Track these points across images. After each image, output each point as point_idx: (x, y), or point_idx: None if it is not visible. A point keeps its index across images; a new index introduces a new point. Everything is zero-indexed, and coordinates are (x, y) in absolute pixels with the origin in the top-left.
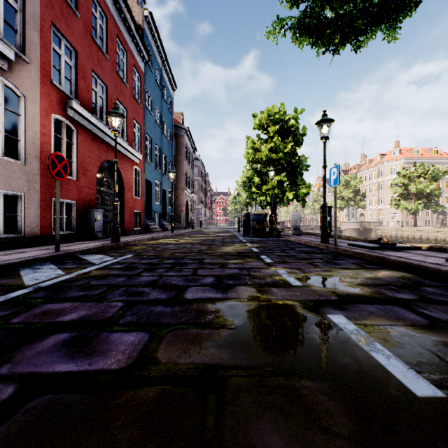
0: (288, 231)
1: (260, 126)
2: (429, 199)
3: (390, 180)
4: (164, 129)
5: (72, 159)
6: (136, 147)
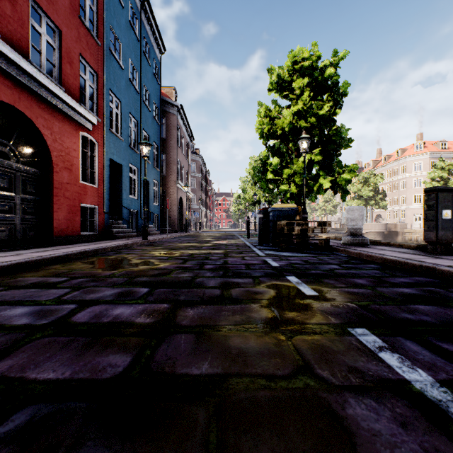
0: (321, 236)
1: (278, 86)
2: None
3: (413, 177)
4: (147, 98)
5: None
6: (88, 104)
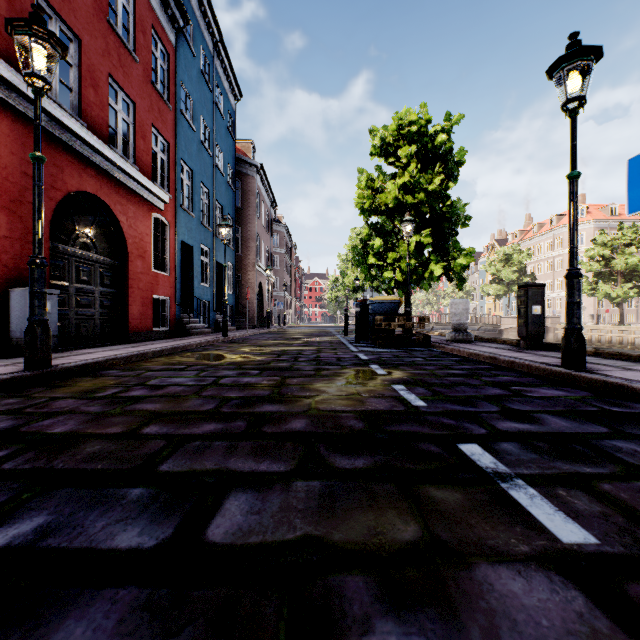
0: (433, 333)
1: (383, 150)
2: None
3: None
4: (220, 160)
5: None
6: (159, 179)
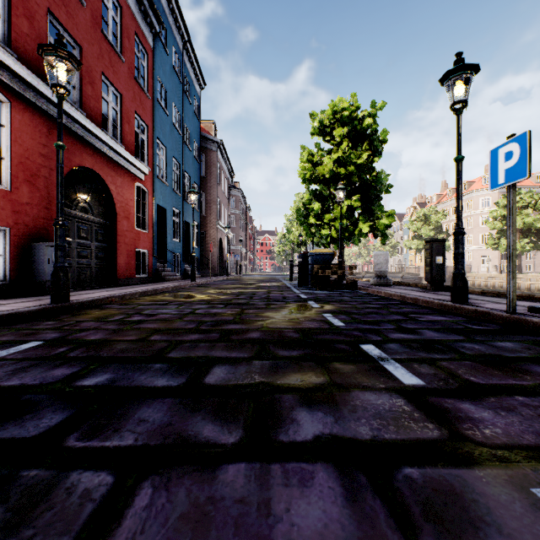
0: (361, 279)
1: (321, 130)
2: (538, 237)
3: (480, 215)
4: (188, 138)
5: (1, 154)
6: (140, 155)
